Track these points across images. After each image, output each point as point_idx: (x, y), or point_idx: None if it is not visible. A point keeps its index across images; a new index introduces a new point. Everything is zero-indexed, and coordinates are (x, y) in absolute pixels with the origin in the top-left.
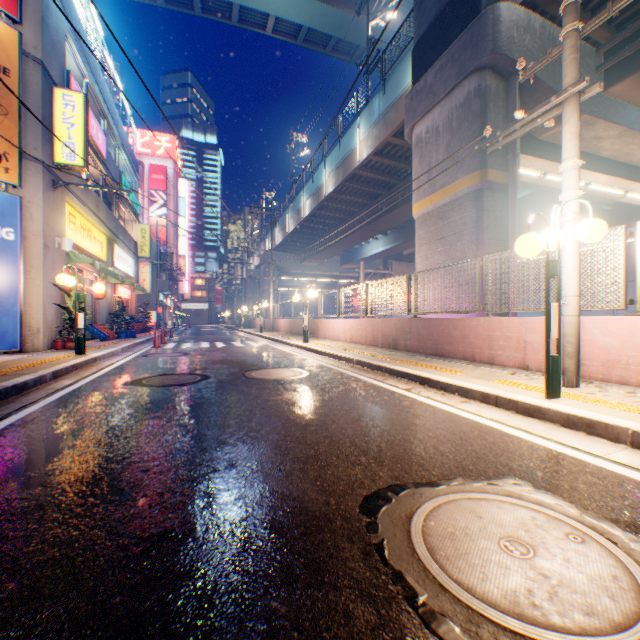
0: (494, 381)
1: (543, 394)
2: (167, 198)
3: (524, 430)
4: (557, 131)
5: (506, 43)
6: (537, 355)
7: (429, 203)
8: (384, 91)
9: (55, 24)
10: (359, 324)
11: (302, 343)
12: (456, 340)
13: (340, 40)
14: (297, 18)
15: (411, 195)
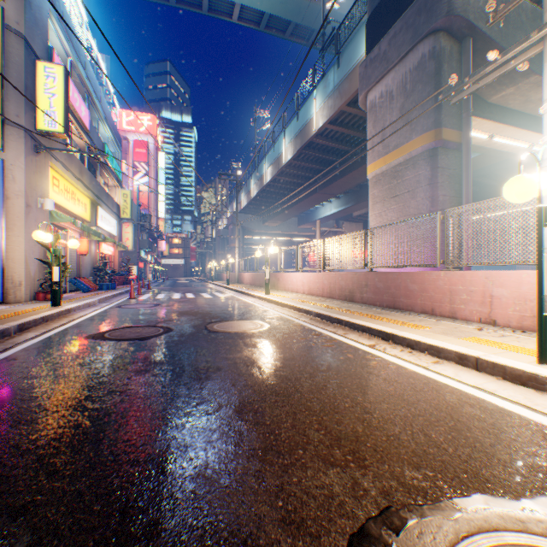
0: (466, 339)
1: (530, 357)
2: (148, 169)
3: (524, 405)
4: (507, 93)
5: (461, 4)
6: (506, 310)
7: (383, 163)
8: (339, 64)
9: (37, 3)
10: (316, 277)
11: (264, 295)
12: (414, 293)
13: (298, 26)
14: (260, 5)
15: (362, 160)
